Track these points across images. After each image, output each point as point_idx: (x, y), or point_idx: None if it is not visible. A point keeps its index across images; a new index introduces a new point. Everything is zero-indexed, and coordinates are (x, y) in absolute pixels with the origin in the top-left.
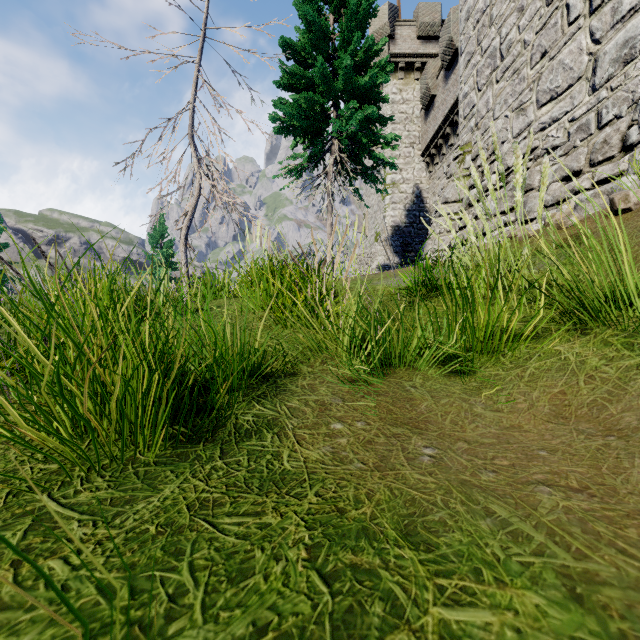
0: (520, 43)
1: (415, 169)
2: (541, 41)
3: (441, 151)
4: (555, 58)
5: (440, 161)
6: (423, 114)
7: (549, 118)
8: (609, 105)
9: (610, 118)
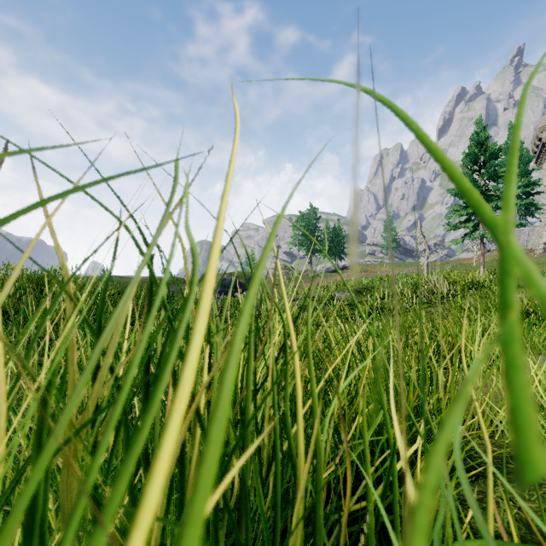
0: None
1: None
2: None
3: None
4: None
5: None
6: None
7: None
8: None
9: None
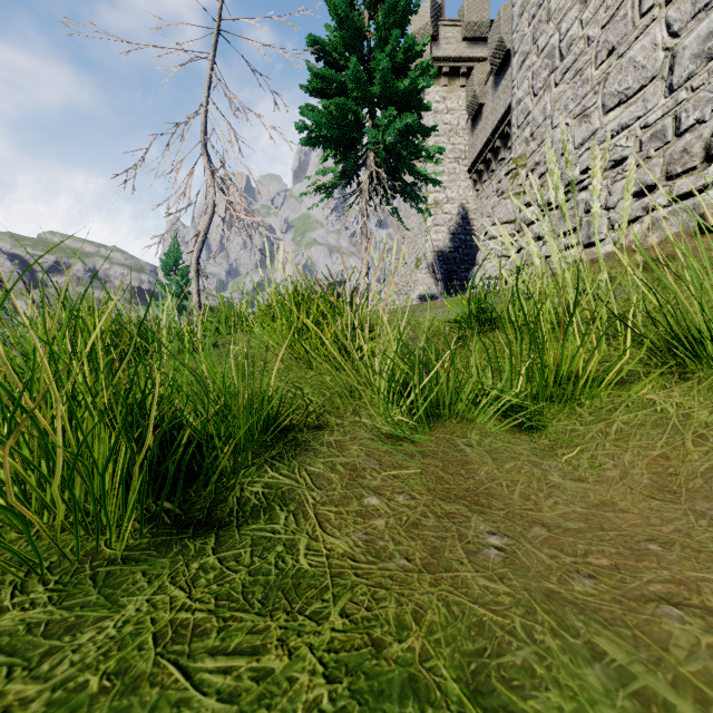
0: (583, 40)
1: (461, 187)
2: (608, 36)
3: (490, 167)
4: (624, 55)
5: (489, 178)
6: (470, 125)
7: (617, 125)
8: (689, 108)
9: (691, 123)
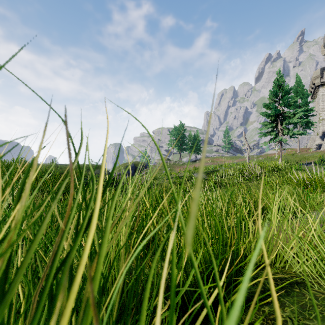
0: None
1: None
2: None
3: None
4: None
5: None
6: None
7: None
8: None
9: None
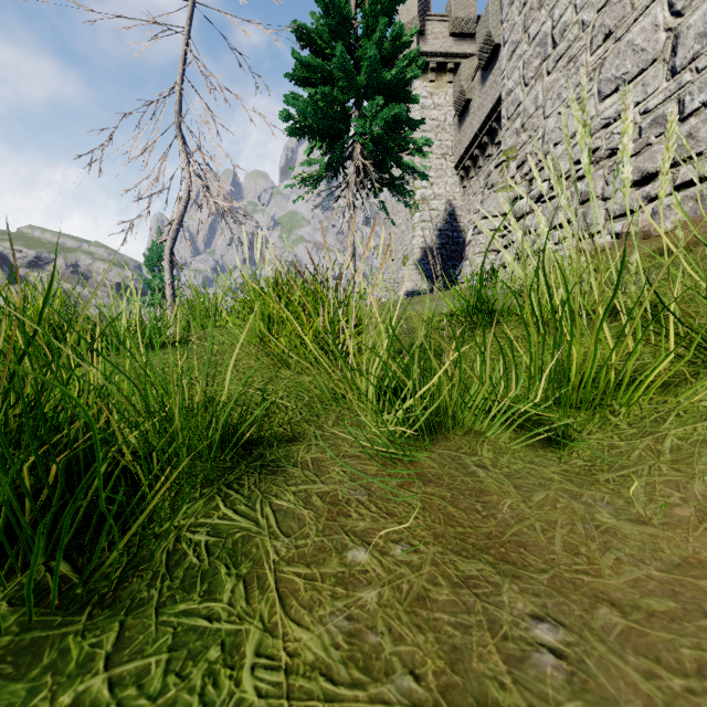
0: (577, 25)
1: (448, 183)
2: (604, 20)
3: (477, 163)
4: (622, 39)
5: (476, 174)
6: (457, 121)
7: (614, 112)
8: (694, 90)
9: (696, 106)
